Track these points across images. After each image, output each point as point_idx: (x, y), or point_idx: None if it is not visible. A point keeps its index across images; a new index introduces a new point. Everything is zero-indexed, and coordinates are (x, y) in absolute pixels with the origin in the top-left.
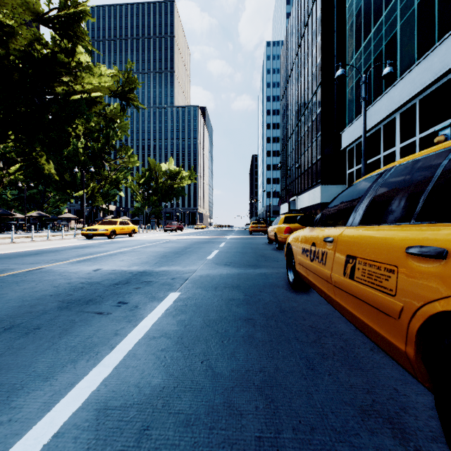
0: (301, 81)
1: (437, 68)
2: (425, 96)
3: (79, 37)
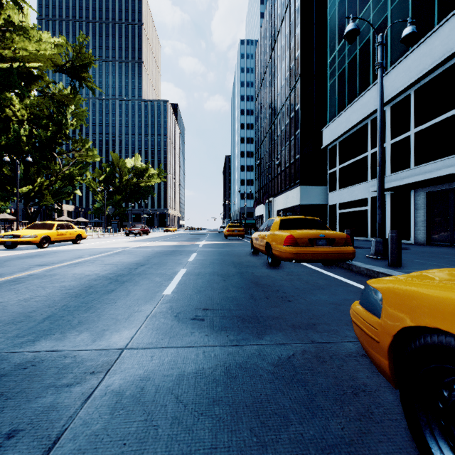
0: (277, 77)
1: (439, 52)
2: (422, 86)
3: None
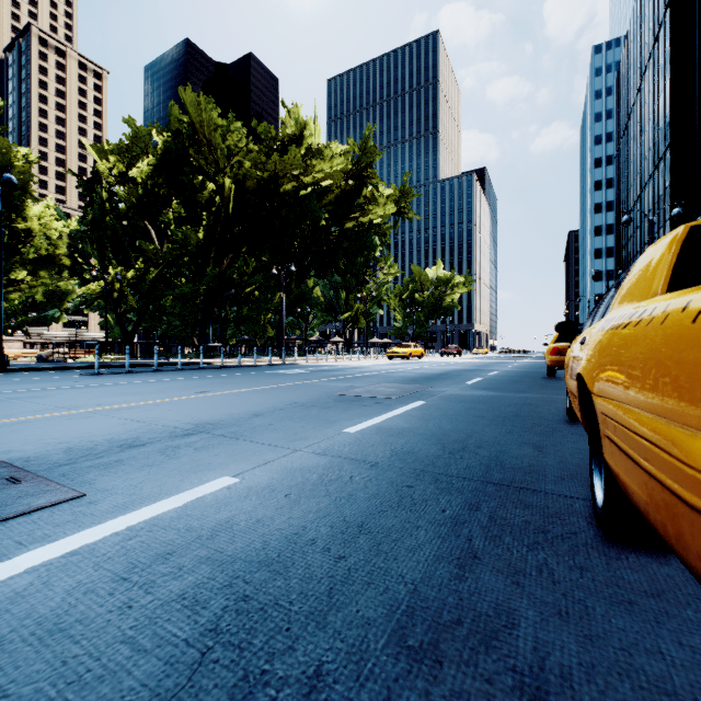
0: (644, 132)
1: None
2: None
3: (371, 178)
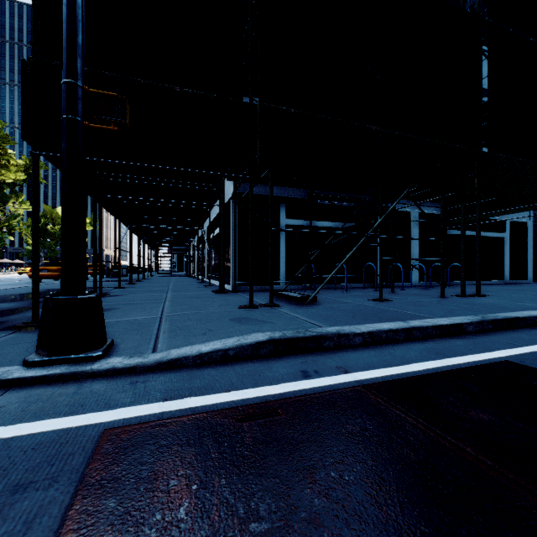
0: None
1: None
2: None
3: (3, 154)
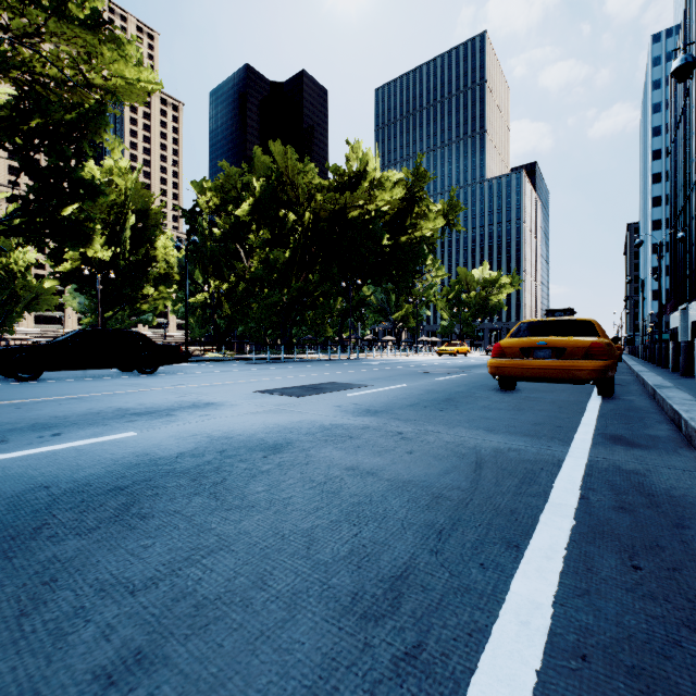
0: (692, 136)
1: None
2: None
3: (422, 199)
